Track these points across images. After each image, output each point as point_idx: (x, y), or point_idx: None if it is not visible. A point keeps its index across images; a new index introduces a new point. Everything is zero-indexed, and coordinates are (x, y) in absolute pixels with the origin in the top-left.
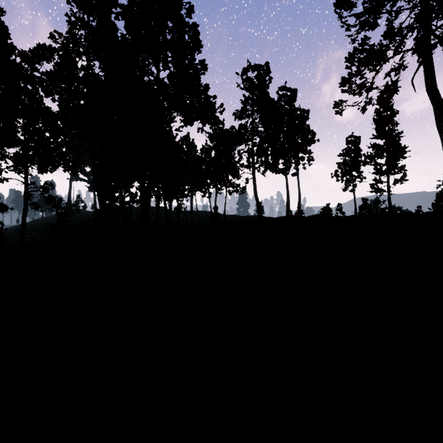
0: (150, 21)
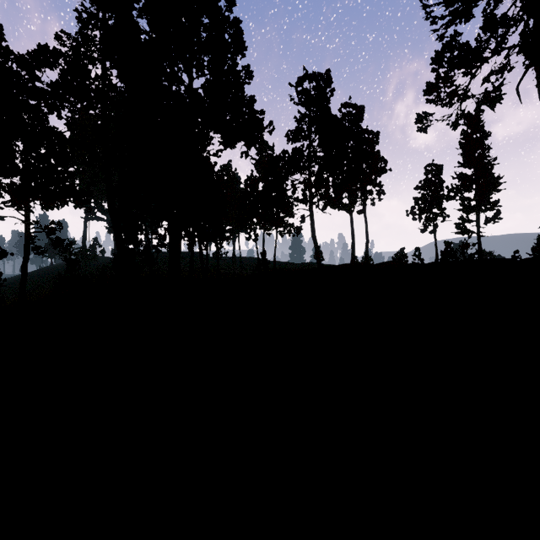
0: (180, 16)
